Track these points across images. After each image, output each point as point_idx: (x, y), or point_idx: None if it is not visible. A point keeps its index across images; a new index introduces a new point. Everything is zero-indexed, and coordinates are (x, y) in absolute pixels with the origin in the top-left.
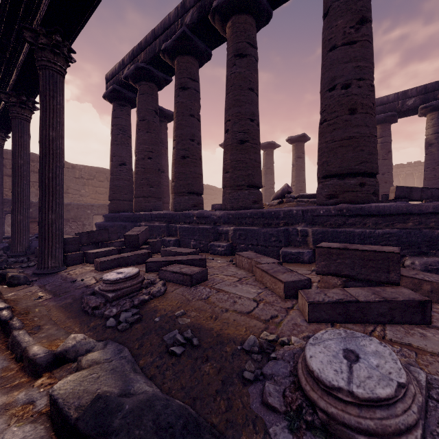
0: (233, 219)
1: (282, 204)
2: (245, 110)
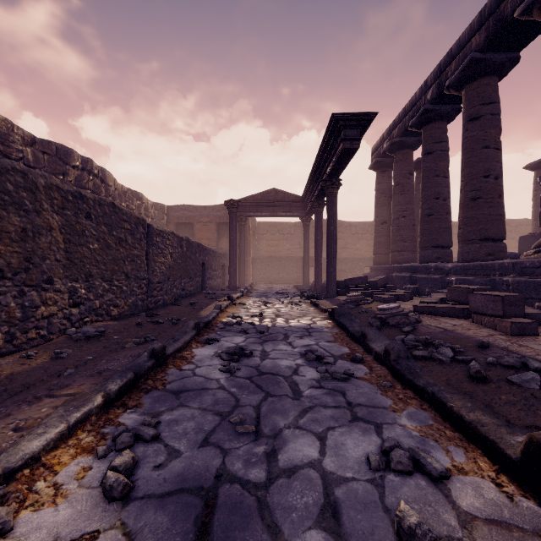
0: (460, 271)
1: (538, 253)
2: (477, 170)
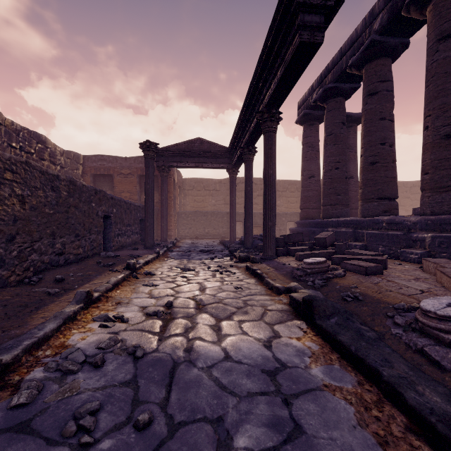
0: (433, 226)
1: None
2: None
